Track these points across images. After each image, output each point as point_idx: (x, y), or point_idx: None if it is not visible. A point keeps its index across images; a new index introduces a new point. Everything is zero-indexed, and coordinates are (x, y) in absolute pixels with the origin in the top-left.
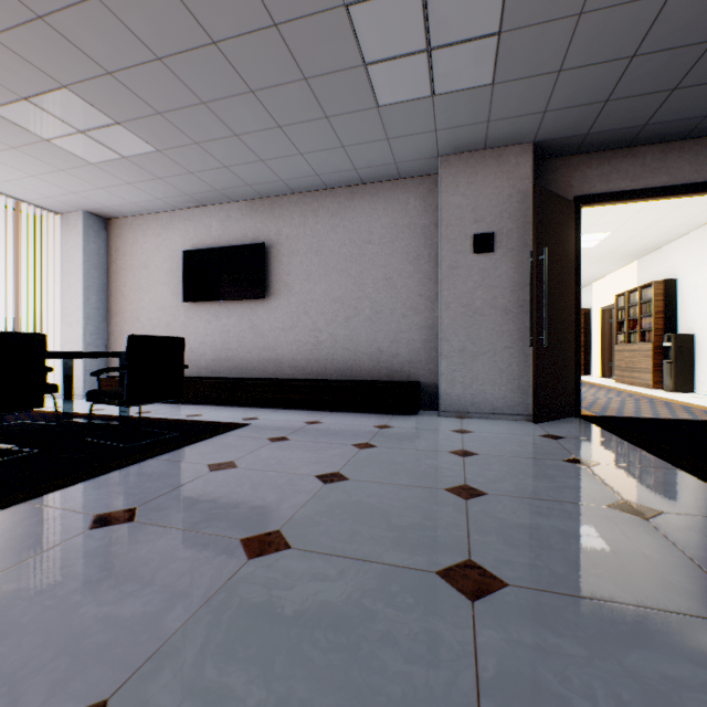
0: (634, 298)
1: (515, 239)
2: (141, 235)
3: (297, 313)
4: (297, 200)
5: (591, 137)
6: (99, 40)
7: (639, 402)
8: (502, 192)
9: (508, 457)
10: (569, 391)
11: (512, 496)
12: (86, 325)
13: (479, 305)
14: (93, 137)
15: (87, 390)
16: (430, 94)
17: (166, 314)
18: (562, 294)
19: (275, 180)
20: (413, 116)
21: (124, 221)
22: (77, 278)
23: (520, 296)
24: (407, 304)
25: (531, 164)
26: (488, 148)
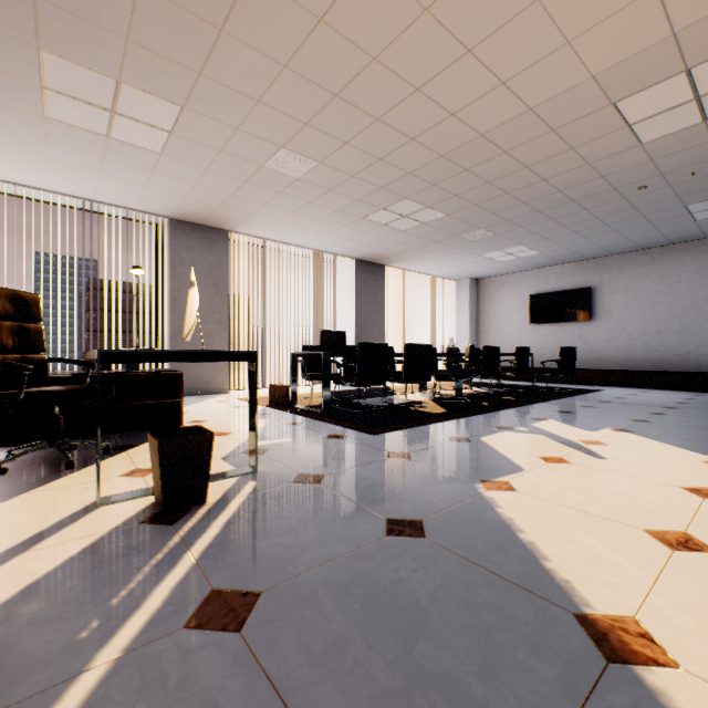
0: None
1: None
2: (499, 287)
3: (615, 329)
4: (615, 259)
5: None
6: (552, 233)
7: None
8: None
9: None
10: None
11: None
12: (470, 339)
13: None
14: (513, 255)
15: None
16: None
17: (516, 331)
18: None
19: (603, 252)
20: None
21: (487, 280)
22: (465, 314)
23: None
24: None
25: None
26: None
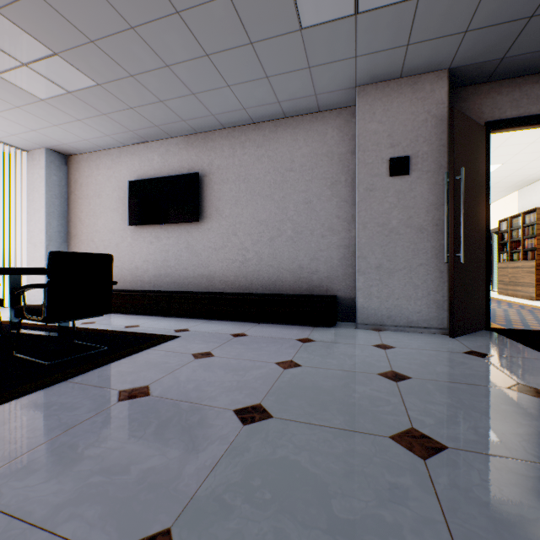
0: (517, 223)
1: (430, 161)
2: (95, 169)
3: (227, 234)
4: (227, 134)
5: (505, 62)
6: None
7: (535, 314)
8: (417, 118)
9: (446, 383)
10: (481, 306)
11: (480, 453)
12: (48, 245)
13: (395, 224)
14: (36, 70)
15: None
16: (353, 12)
17: (115, 236)
18: (475, 213)
19: (207, 115)
20: (335, 40)
21: (81, 157)
22: (41, 206)
23: (435, 216)
24: (325, 225)
25: (446, 89)
26: (404, 76)
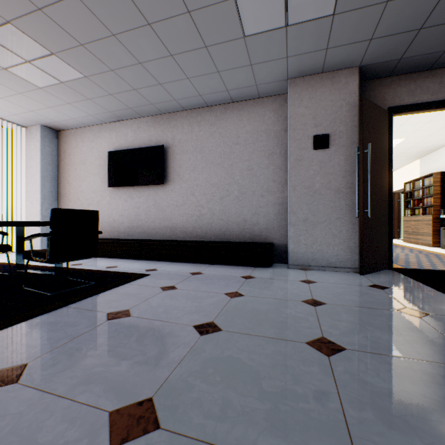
0: (418, 185)
1: (345, 138)
2: (80, 141)
3: (186, 194)
4: (186, 115)
5: (403, 61)
6: None
7: (429, 257)
8: (335, 104)
9: (351, 307)
10: (384, 250)
11: (369, 352)
12: (43, 203)
13: (318, 187)
14: (37, 66)
15: (43, 247)
16: (284, 24)
17: (97, 195)
18: (380, 179)
19: (170, 100)
20: (271, 45)
21: (69, 132)
22: (37, 171)
23: (349, 180)
24: (264, 187)
25: (357, 82)
26: (325, 72)
